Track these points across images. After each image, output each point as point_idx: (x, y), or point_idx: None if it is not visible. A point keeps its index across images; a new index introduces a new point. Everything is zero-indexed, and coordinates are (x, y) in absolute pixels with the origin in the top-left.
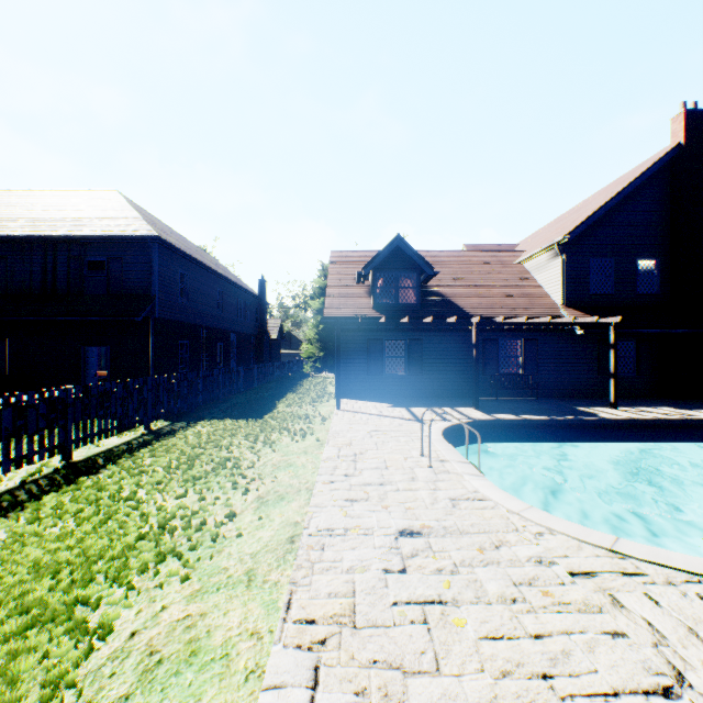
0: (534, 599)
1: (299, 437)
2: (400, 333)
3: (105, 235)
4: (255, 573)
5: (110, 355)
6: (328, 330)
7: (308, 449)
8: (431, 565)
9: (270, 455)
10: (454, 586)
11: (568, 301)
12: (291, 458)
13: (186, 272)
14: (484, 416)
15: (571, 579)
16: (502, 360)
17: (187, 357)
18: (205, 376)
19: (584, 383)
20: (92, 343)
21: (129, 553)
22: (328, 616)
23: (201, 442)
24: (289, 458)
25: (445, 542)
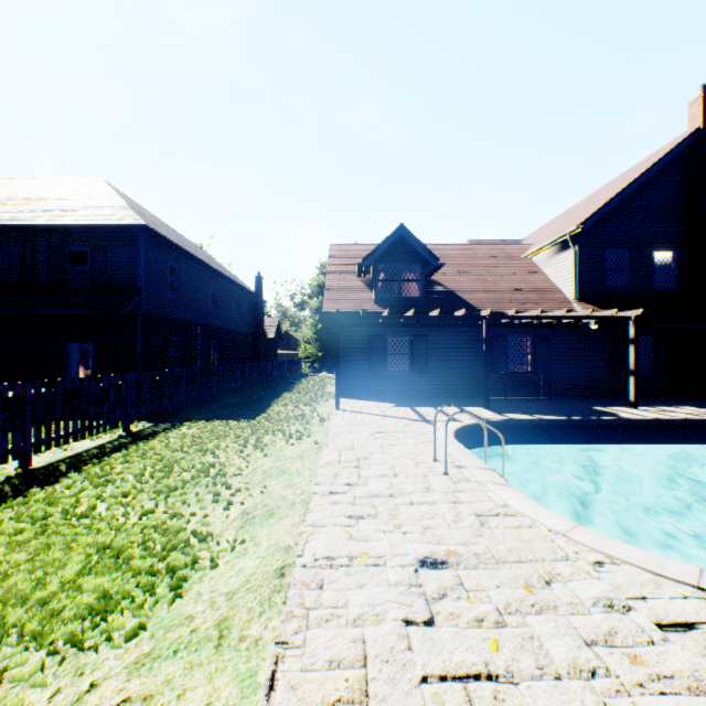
0: (620, 669)
1: (294, 440)
2: (403, 328)
3: (89, 224)
4: (229, 626)
5: (94, 352)
6: (327, 329)
7: (304, 453)
8: (466, 612)
9: (261, 460)
10: (503, 646)
11: (581, 295)
12: (285, 464)
13: (176, 265)
14: (497, 417)
15: (662, 634)
16: (511, 358)
17: (178, 355)
18: (195, 373)
19: (598, 382)
20: (75, 339)
21: (63, 594)
22: (329, 704)
23: (184, 445)
24: (282, 464)
25: (479, 575)
